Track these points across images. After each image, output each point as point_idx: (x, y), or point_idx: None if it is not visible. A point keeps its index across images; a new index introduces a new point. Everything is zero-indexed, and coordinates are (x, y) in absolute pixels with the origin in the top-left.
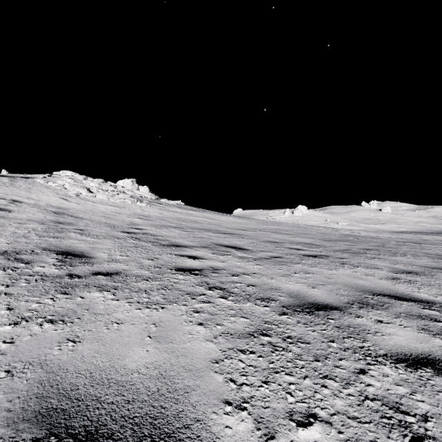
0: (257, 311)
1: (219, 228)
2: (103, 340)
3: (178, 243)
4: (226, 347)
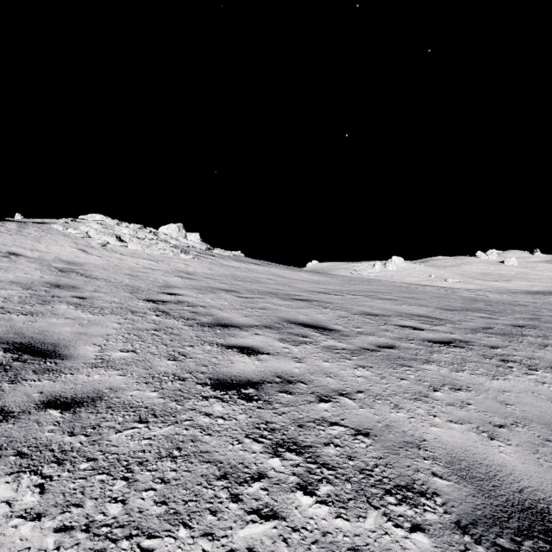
0: None
1: (290, 291)
2: None
3: (227, 320)
4: None
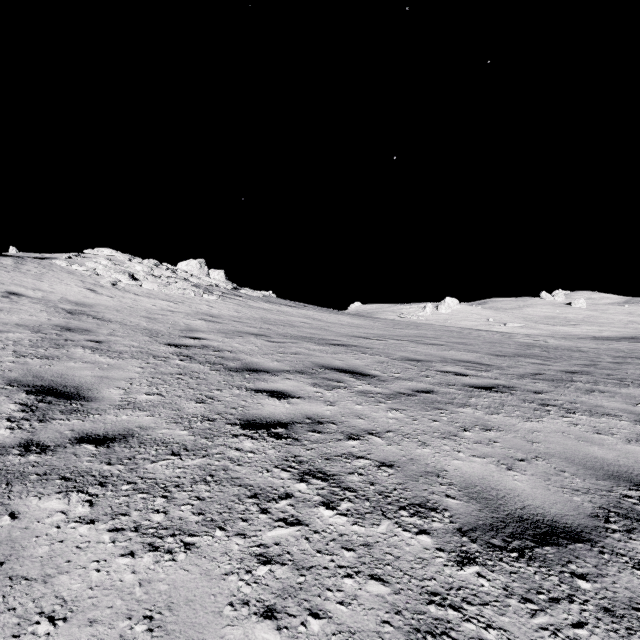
0: (406, 553)
1: (326, 336)
2: None
3: (256, 365)
4: None
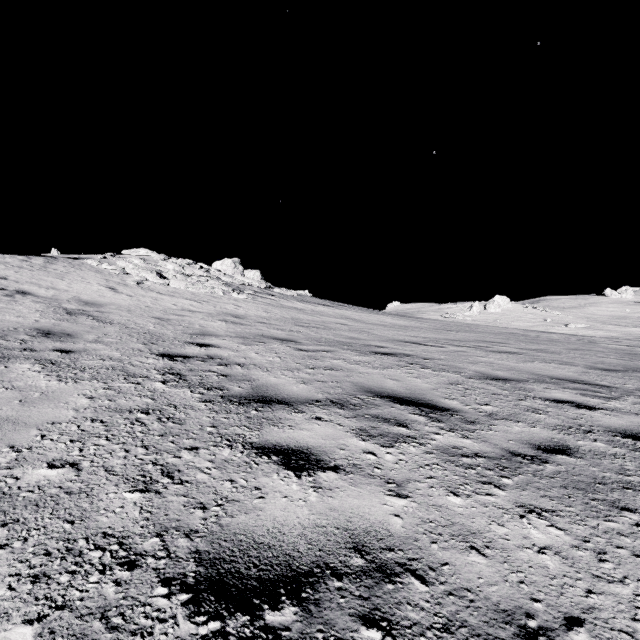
0: None
1: (369, 341)
2: None
3: (272, 389)
4: None
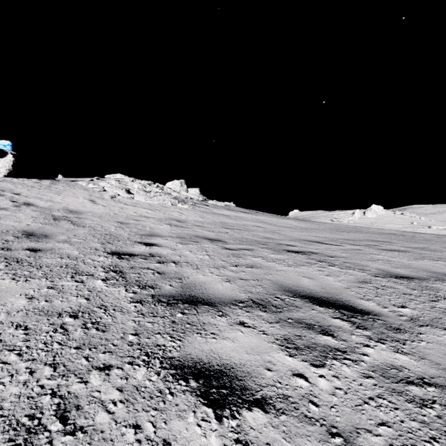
0: None
1: (280, 240)
2: None
3: (199, 288)
4: None
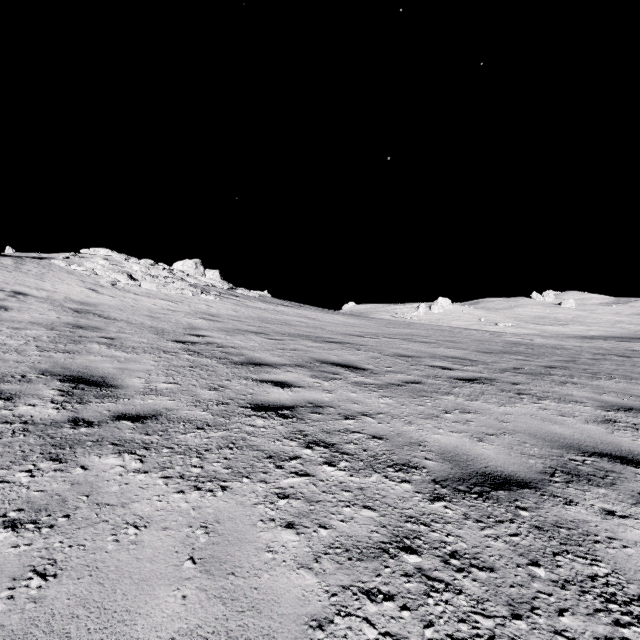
0: (391, 493)
1: (322, 334)
2: (101, 569)
3: (259, 359)
4: (338, 582)
